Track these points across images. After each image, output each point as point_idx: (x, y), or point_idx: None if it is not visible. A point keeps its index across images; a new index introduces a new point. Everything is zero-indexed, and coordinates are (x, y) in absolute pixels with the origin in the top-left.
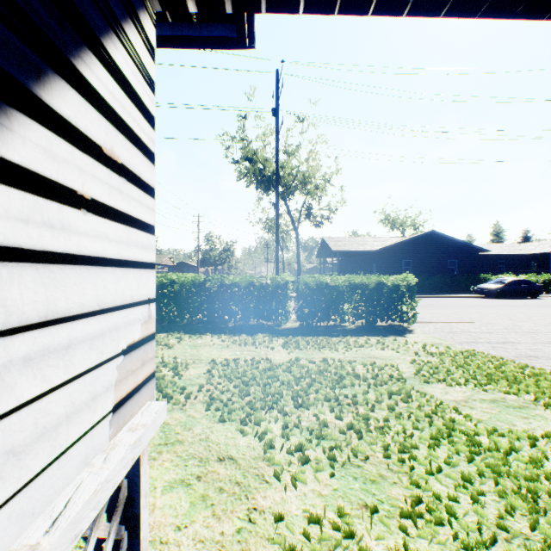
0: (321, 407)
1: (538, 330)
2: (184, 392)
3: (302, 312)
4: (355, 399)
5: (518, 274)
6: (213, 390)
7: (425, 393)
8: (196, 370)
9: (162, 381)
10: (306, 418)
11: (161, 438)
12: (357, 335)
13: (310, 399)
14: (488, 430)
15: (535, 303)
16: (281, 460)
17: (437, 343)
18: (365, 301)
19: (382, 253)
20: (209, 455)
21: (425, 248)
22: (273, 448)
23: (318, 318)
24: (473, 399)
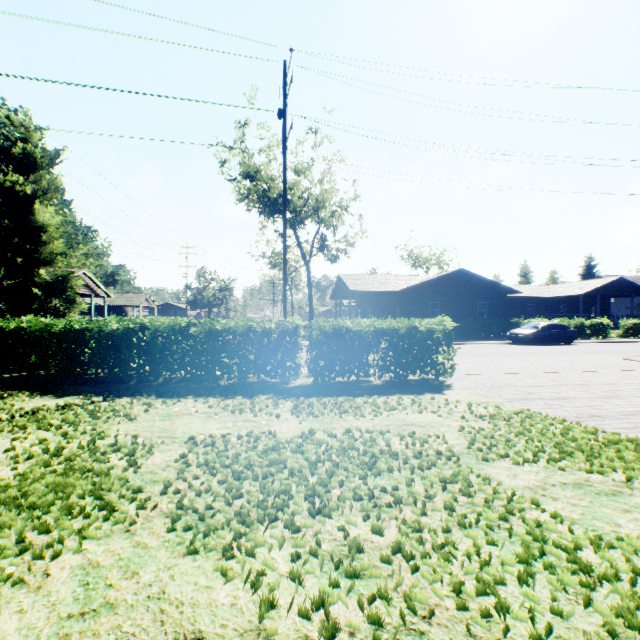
0: (350, 512)
1: (588, 381)
2: (138, 497)
3: (317, 365)
4: (398, 496)
5: (548, 318)
6: (185, 491)
7: (490, 479)
8: (165, 456)
9: (104, 480)
10: (329, 536)
11: (76, 601)
12: (386, 393)
13: (332, 499)
14: (594, 541)
15: (571, 350)
16: (289, 638)
17: (483, 401)
18: (394, 350)
19: (407, 294)
20: (159, 636)
21: (454, 288)
22: (275, 607)
23: (336, 373)
24: (551, 484)
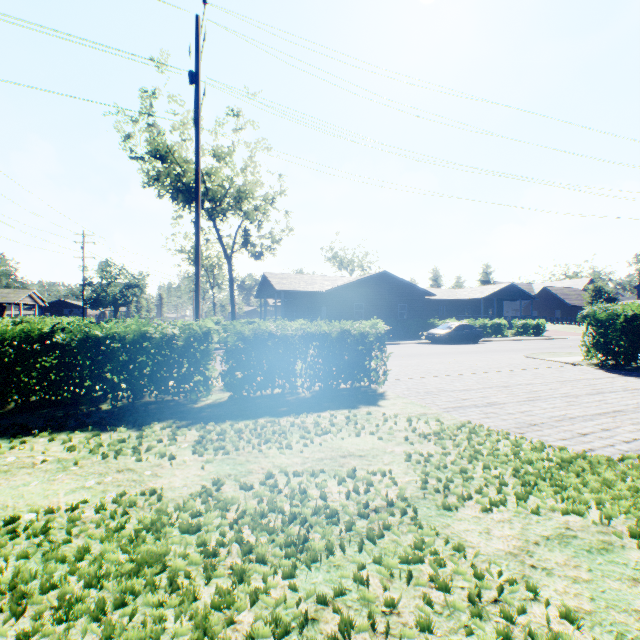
0: None
1: (508, 382)
2: None
3: (233, 377)
4: (347, 616)
5: (456, 318)
6: None
7: (463, 547)
8: None
9: None
10: None
11: None
12: (317, 409)
13: None
14: None
15: (481, 348)
16: None
17: (422, 413)
18: (325, 357)
19: (333, 294)
20: None
21: (378, 290)
22: None
23: (258, 386)
24: (535, 543)
